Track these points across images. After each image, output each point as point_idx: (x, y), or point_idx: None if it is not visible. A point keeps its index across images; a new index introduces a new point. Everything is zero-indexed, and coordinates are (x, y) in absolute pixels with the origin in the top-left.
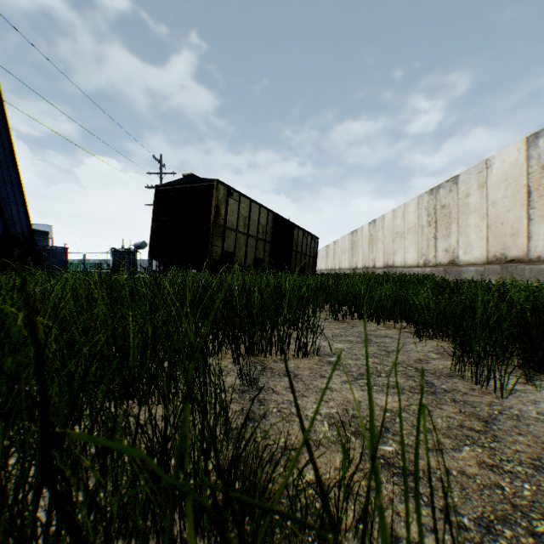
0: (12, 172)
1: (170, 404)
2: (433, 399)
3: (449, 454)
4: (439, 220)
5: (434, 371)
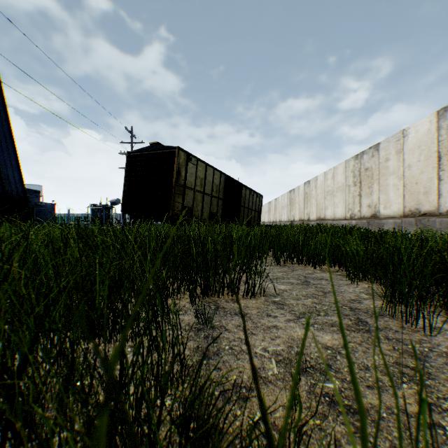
0: (8, 141)
1: (133, 341)
2: (368, 337)
3: (388, 391)
4: (363, 181)
5: (367, 310)
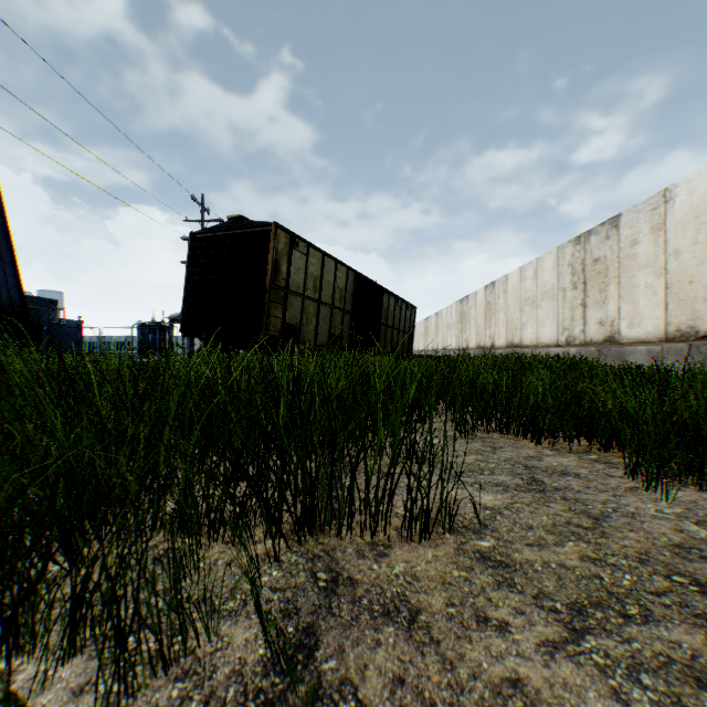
0: None
1: None
2: None
3: None
4: (589, 280)
5: None
